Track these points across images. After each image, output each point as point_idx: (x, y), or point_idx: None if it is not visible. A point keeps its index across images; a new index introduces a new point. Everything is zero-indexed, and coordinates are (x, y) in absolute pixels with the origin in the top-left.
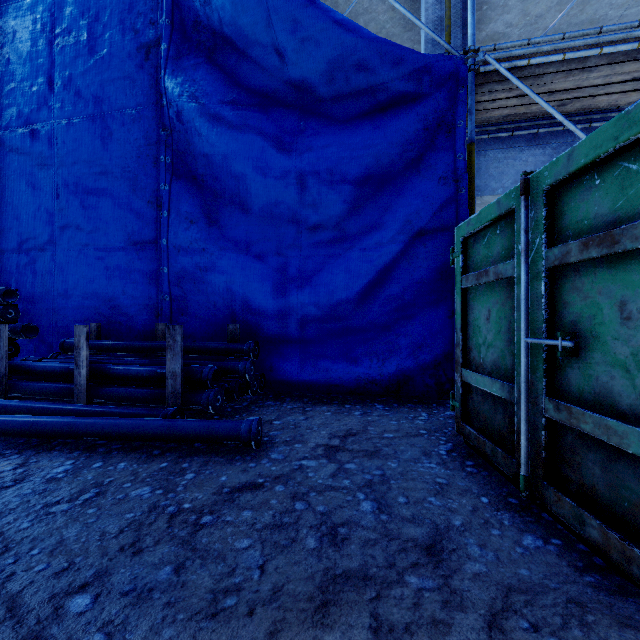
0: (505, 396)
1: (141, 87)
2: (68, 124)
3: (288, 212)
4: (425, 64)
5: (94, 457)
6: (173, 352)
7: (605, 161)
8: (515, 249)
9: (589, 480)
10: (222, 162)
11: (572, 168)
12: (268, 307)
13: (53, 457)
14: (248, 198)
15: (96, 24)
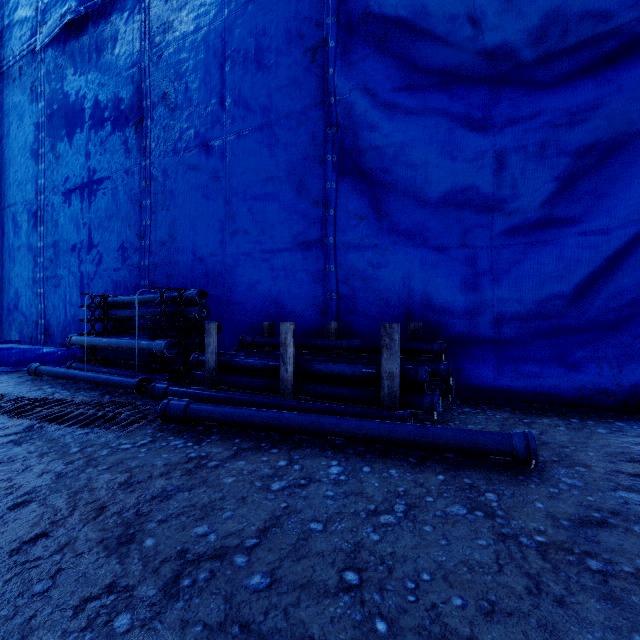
0: None
1: (307, 90)
2: (237, 137)
3: (478, 197)
4: None
5: (352, 459)
6: (389, 351)
7: None
8: None
9: None
10: (396, 152)
11: None
12: (454, 304)
13: (311, 455)
14: (427, 187)
15: (263, 39)
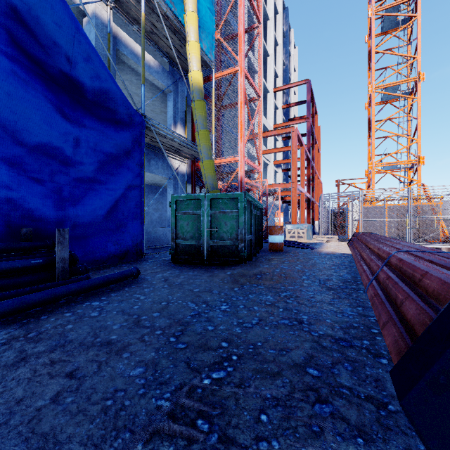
0: (197, 243)
1: None
2: None
3: (65, 156)
4: (135, 114)
5: (90, 300)
6: (63, 245)
7: (222, 198)
8: (201, 209)
9: (219, 253)
10: (3, 96)
11: (217, 197)
12: (53, 216)
13: (69, 308)
14: (30, 135)
15: None
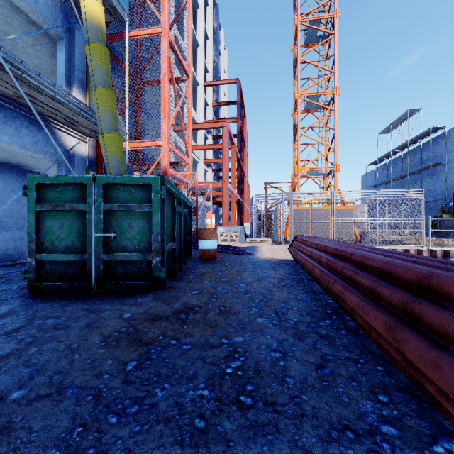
0: (79, 259)
1: None
2: None
3: None
4: None
5: None
6: None
7: (125, 184)
8: (87, 200)
9: (119, 274)
10: None
11: (116, 182)
12: None
13: None
14: None
15: None
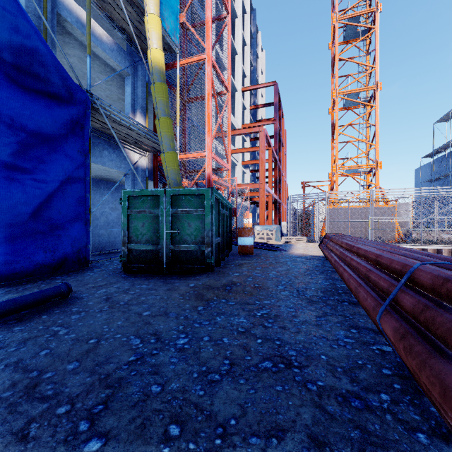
0: (155, 248)
1: None
2: None
3: None
4: (76, 89)
5: None
6: None
7: (185, 195)
8: (160, 207)
9: (182, 260)
10: None
11: (179, 193)
12: None
13: None
14: None
15: None
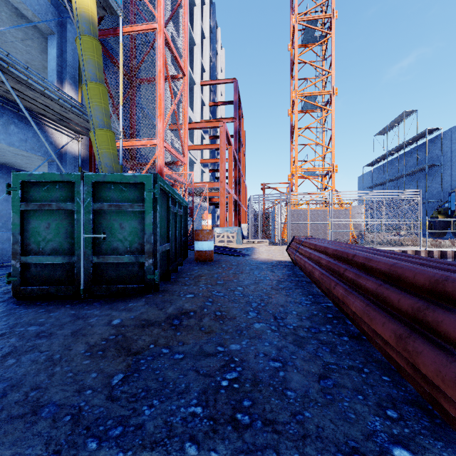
0: (67, 261)
1: None
2: None
3: None
4: None
5: None
6: None
7: (116, 183)
8: (75, 199)
9: (110, 277)
10: None
11: (106, 180)
12: None
13: None
14: None
15: None
